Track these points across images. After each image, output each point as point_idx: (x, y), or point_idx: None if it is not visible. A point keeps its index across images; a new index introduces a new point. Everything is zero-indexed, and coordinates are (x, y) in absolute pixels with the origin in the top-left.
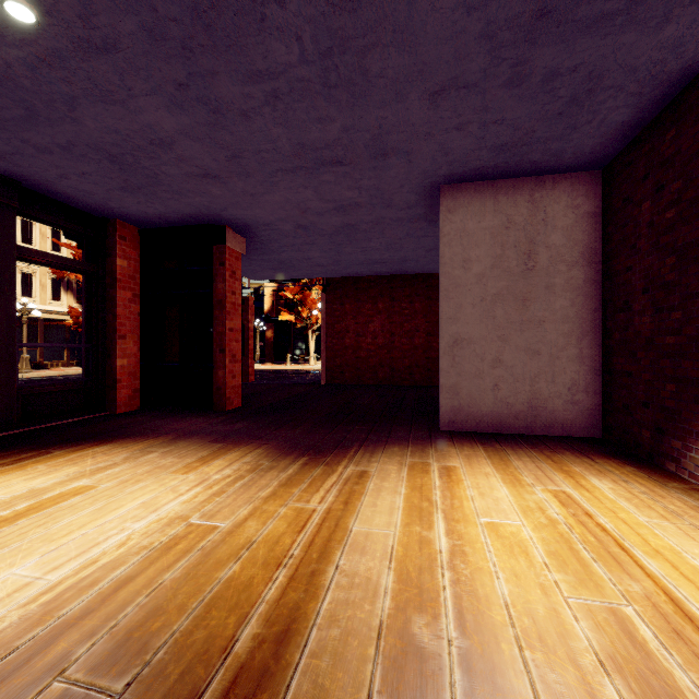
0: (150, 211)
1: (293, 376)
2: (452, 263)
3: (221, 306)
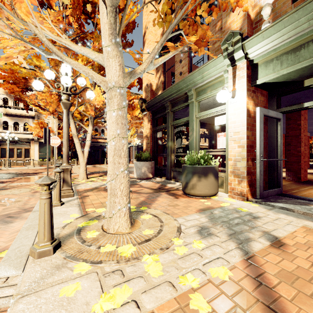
0: None
1: (311, 165)
2: None
3: None
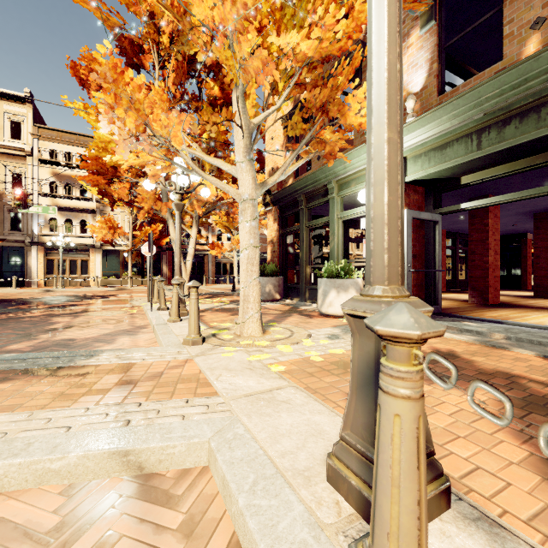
0: (502, 233)
1: None
2: None
3: (524, 257)
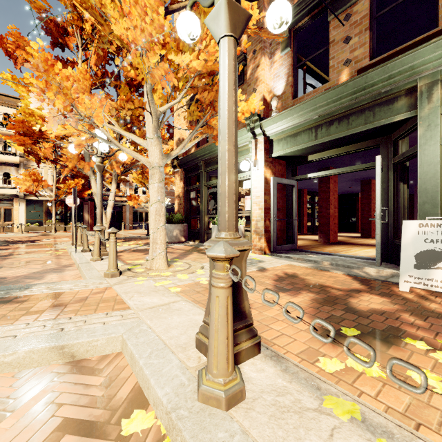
0: (344, 193)
1: None
2: (417, 202)
3: (358, 210)
